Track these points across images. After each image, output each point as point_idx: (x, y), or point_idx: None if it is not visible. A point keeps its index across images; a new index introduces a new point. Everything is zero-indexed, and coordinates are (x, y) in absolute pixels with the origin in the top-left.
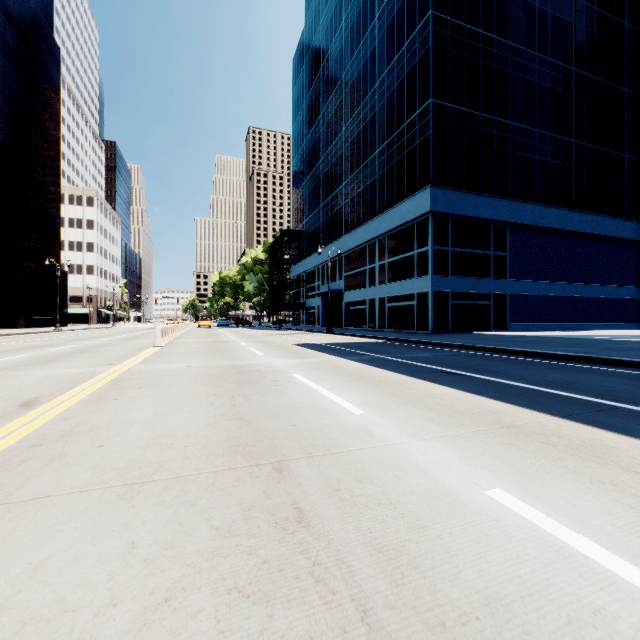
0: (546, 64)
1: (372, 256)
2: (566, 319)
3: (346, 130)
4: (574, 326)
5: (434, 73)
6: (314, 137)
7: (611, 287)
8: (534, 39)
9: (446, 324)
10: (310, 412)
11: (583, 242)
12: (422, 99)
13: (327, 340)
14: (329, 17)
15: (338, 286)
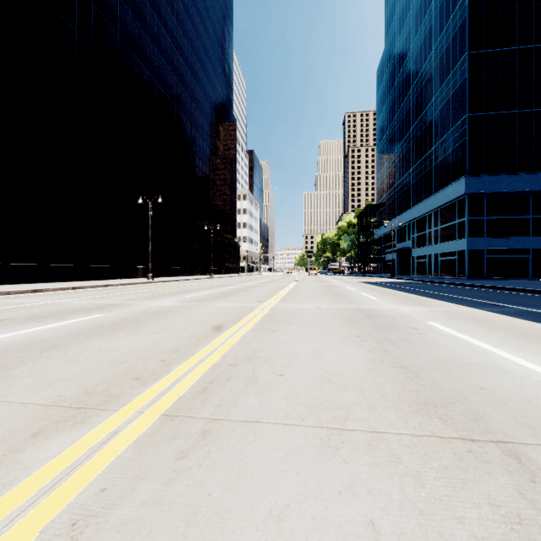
0: None
1: (429, 223)
2: None
3: (412, 130)
4: None
5: (469, 95)
6: (391, 133)
7: None
8: None
9: (481, 272)
10: (343, 289)
11: None
12: (461, 114)
13: (381, 281)
14: (401, 45)
15: (407, 245)
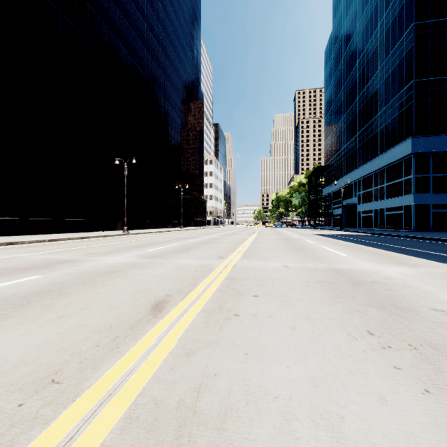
0: None
1: (375, 181)
2: None
3: (359, 99)
4: None
5: (416, 62)
6: (338, 103)
7: None
8: None
9: (427, 226)
10: (302, 242)
11: None
12: (407, 80)
13: (333, 233)
14: (348, 25)
15: (354, 201)
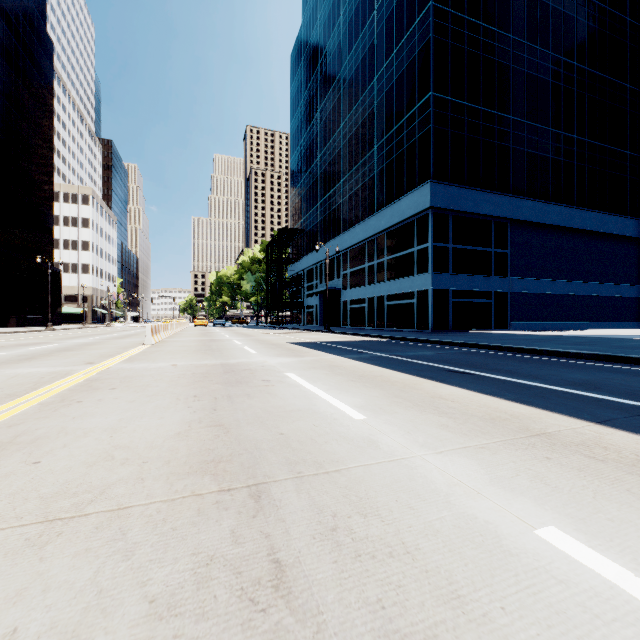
0: (548, 58)
1: (371, 254)
2: (568, 318)
3: (344, 126)
4: (576, 325)
5: (434, 66)
6: (312, 134)
7: (613, 285)
8: (536, 33)
9: (446, 323)
10: (302, 417)
11: (585, 240)
12: (422, 92)
13: (325, 339)
14: (327, 12)
15: (336, 285)
